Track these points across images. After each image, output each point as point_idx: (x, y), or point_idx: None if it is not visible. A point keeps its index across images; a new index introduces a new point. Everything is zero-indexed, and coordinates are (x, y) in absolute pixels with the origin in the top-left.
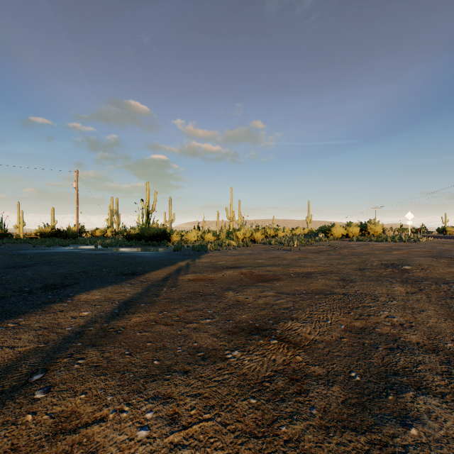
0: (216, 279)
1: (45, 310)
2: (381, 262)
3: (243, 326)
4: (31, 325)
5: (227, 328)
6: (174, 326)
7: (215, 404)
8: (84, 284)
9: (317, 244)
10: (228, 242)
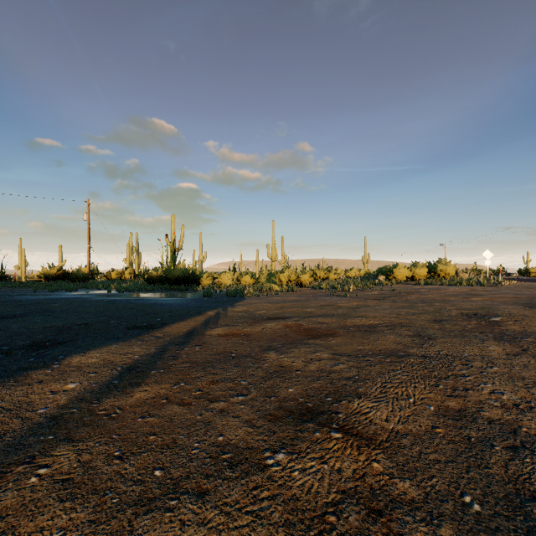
0: (254, 335)
1: (18, 380)
2: (460, 311)
3: (290, 407)
4: None
5: (267, 409)
6: (193, 407)
7: None
8: (82, 342)
9: (377, 288)
10: (270, 286)
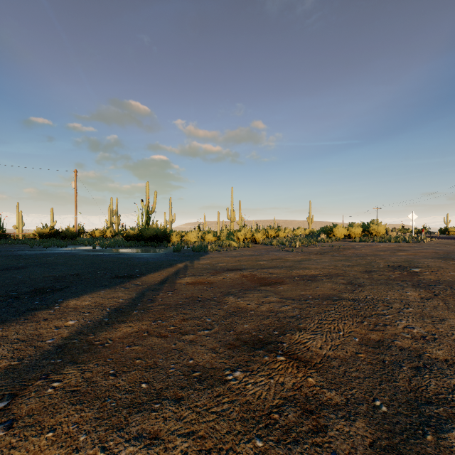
0: (216, 283)
1: (28, 318)
2: (387, 263)
3: (245, 338)
4: (8, 336)
5: (227, 340)
6: (168, 338)
7: (212, 448)
8: (76, 288)
9: (319, 245)
10: (229, 242)
